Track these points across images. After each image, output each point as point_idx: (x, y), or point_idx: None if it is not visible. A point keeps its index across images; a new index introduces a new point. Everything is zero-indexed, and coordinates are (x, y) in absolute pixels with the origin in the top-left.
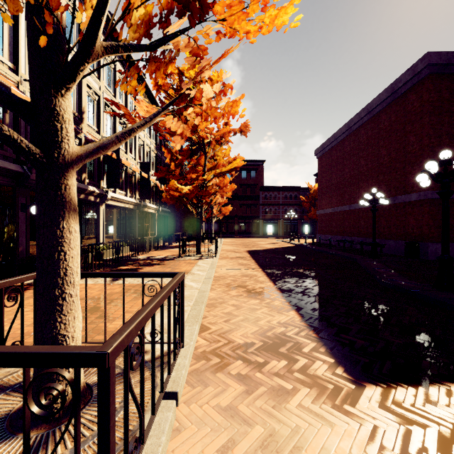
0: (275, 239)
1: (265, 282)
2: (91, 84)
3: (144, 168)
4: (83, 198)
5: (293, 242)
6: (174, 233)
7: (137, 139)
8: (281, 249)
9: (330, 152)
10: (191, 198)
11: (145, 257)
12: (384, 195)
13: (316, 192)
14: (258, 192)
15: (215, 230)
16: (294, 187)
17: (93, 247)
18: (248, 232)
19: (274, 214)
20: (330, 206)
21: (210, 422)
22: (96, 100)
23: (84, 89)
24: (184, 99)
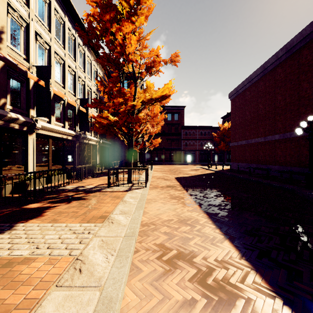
0: (195, 166)
1: (218, 241)
2: (15, 7)
3: (83, 104)
4: (1, 125)
5: (212, 169)
6: (112, 162)
7: (77, 78)
8: (205, 176)
9: (243, 93)
10: (120, 126)
11: (72, 188)
12: (307, 126)
13: (224, 130)
14: (180, 130)
15: (147, 159)
16: (208, 126)
17: (21, 176)
18: (173, 160)
19: (192, 147)
20: (243, 139)
21: None
22: (24, 26)
23: (3, 7)
24: (108, 10)
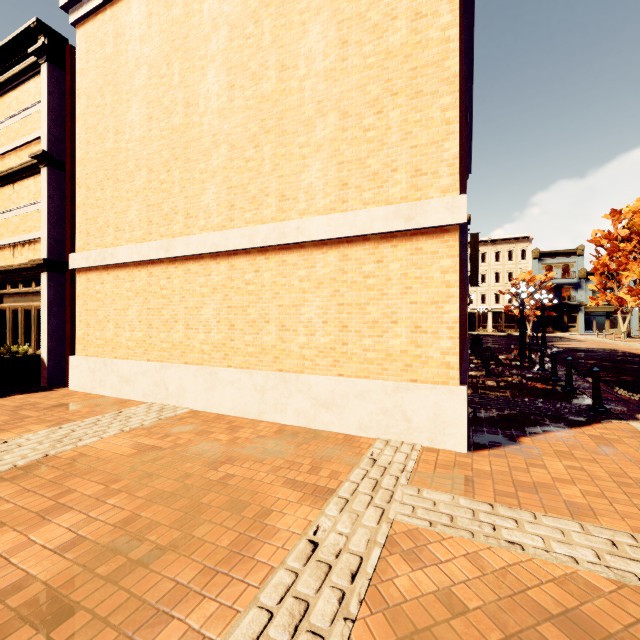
0: None
1: None
2: None
3: None
4: None
5: None
6: None
7: None
8: None
9: None
10: None
11: None
12: None
13: None
14: None
15: None
16: None
17: None
18: None
19: None
20: None
21: (638, 348)
22: None
23: None
24: None
